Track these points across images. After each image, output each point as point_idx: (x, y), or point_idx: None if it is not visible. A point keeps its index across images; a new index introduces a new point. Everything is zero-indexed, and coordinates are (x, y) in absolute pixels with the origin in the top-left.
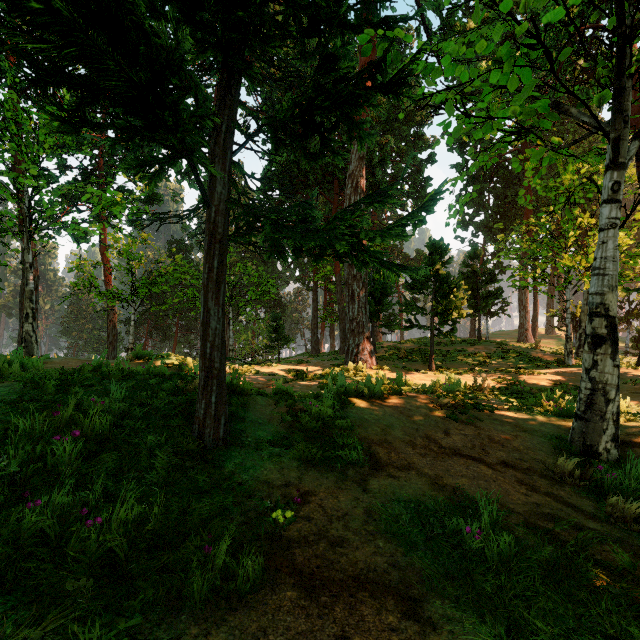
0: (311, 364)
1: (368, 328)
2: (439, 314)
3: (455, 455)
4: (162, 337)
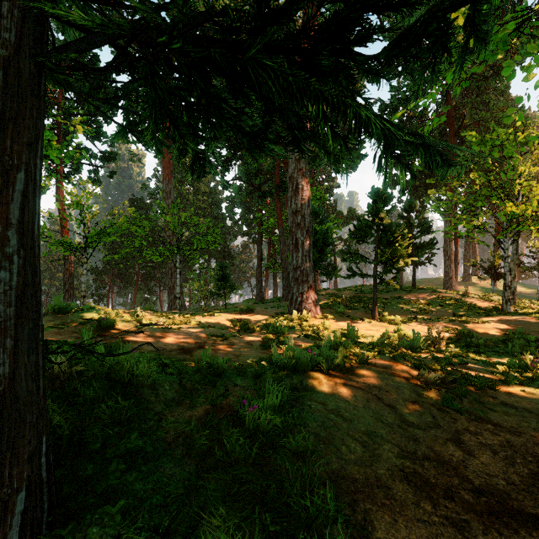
0: (255, 313)
1: (312, 276)
2: (383, 262)
3: (515, 519)
4: (124, 284)
